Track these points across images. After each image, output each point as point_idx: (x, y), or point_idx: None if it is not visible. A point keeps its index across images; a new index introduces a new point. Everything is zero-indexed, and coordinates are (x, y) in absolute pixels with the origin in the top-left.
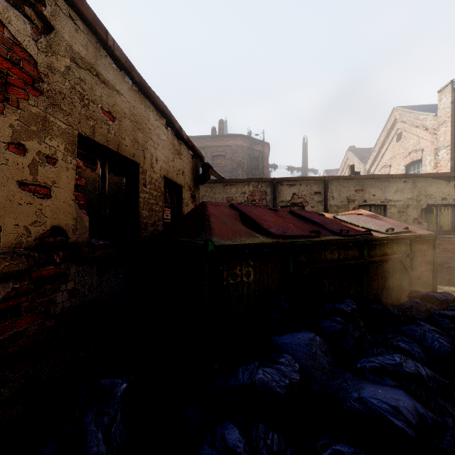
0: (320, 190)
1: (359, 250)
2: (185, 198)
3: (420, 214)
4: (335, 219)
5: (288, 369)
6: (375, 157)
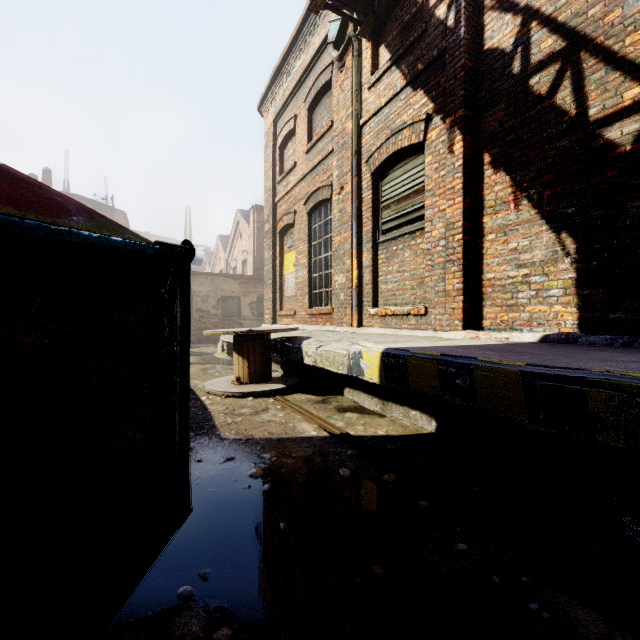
0: None
1: None
2: None
3: (219, 302)
4: None
5: None
6: (230, 249)
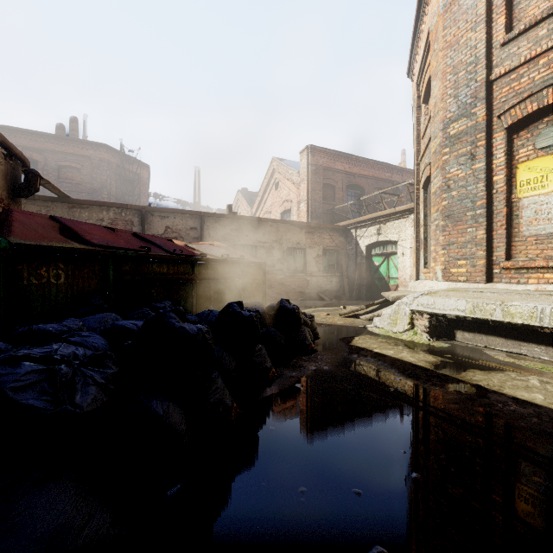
0: (197, 225)
1: (190, 268)
2: None
3: (283, 255)
4: (186, 246)
5: (71, 323)
6: (259, 202)
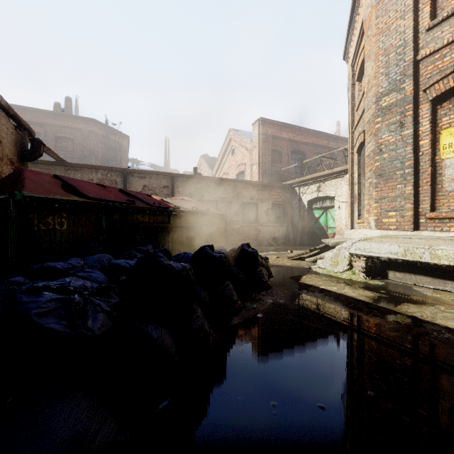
0: (169, 184)
1: (167, 218)
2: (3, 172)
3: (239, 209)
4: (162, 200)
5: (74, 262)
6: (218, 165)
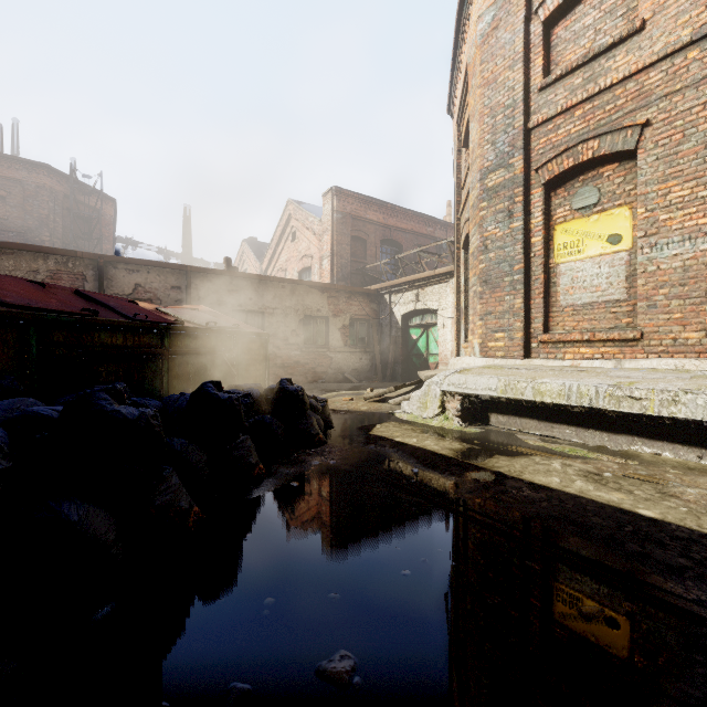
0: (181, 284)
1: (159, 338)
2: None
3: (299, 325)
4: (157, 311)
5: None
6: (271, 256)
